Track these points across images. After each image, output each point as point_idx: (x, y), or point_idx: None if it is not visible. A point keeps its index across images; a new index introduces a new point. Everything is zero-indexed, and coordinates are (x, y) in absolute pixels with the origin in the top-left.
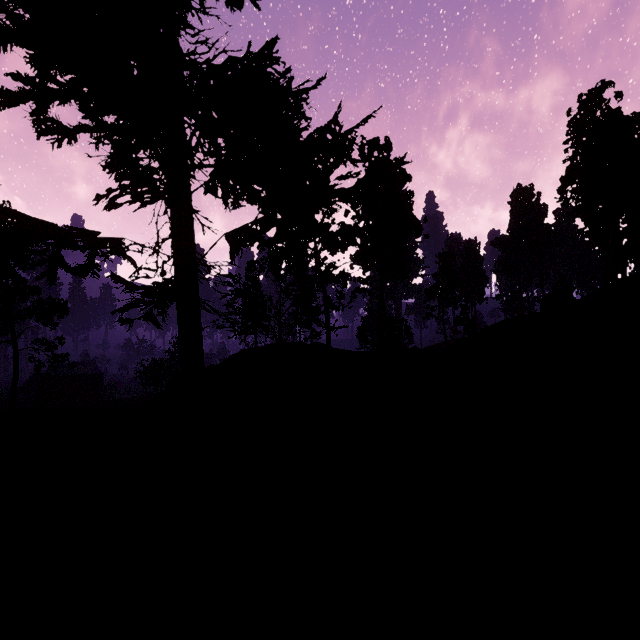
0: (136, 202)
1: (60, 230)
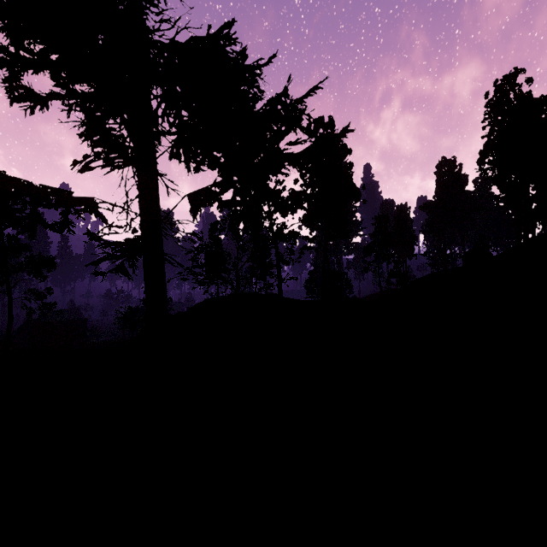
0: (107, 166)
1: (34, 189)
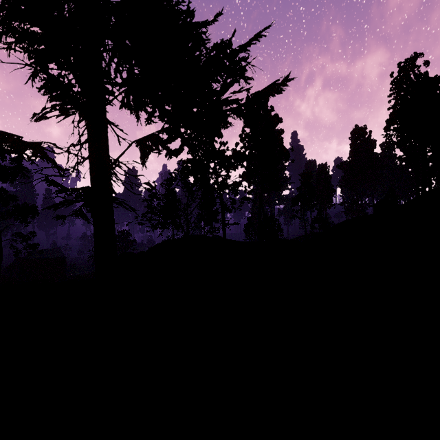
0: (61, 115)
1: None
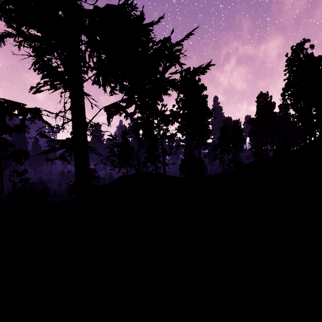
0: (51, 89)
1: None
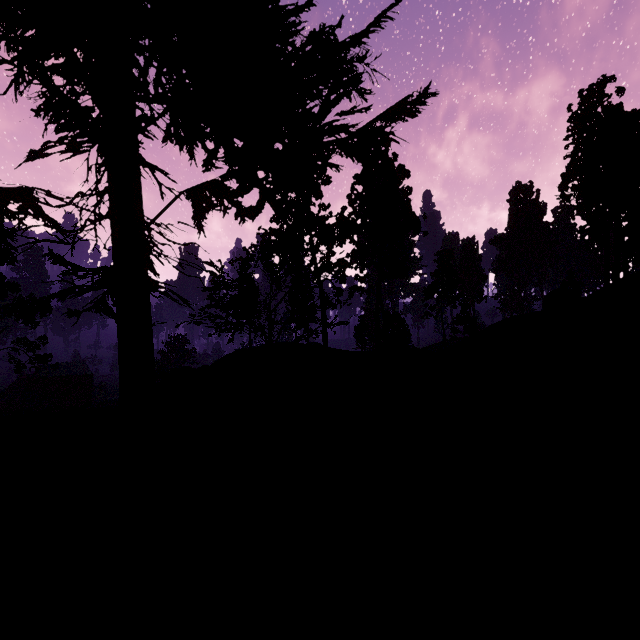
0: (68, 151)
1: None
